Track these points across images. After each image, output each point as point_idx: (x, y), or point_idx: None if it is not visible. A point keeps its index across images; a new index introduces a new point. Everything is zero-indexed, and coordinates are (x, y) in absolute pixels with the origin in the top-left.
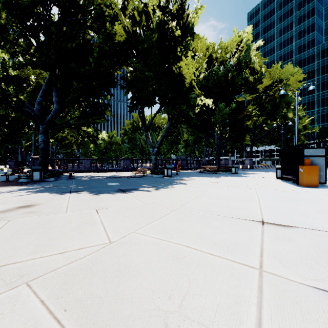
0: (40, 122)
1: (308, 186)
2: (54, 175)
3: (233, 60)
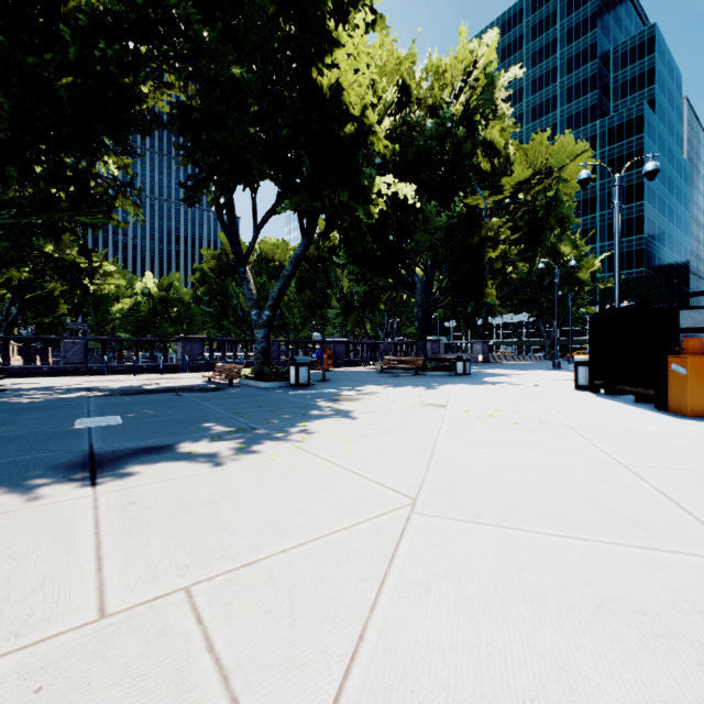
0: None
1: (702, 416)
2: None
3: (457, 110)
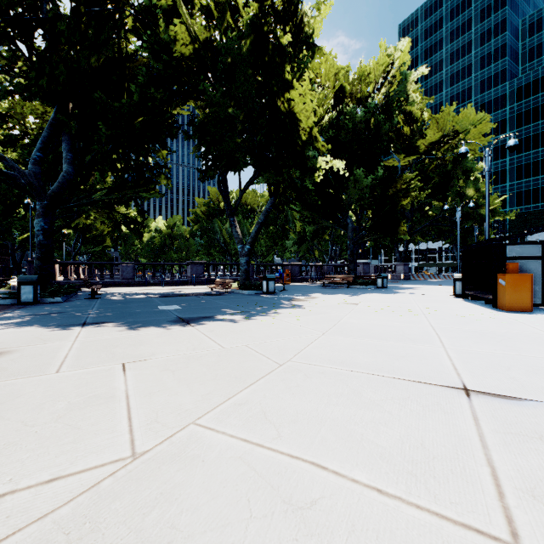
0: (36, 196)
1: (515, 311)
2: (62, 291)
3: (379, 97)
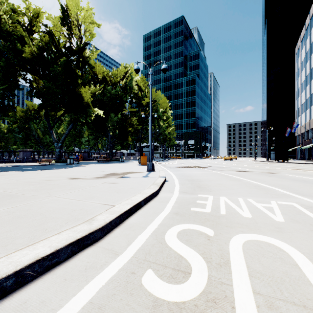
0: None
1: (143, 165)
2: None
3: (123, 83)
